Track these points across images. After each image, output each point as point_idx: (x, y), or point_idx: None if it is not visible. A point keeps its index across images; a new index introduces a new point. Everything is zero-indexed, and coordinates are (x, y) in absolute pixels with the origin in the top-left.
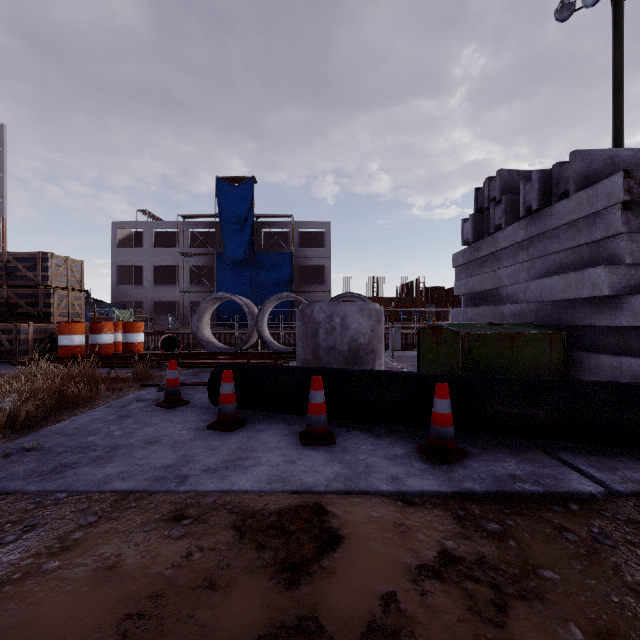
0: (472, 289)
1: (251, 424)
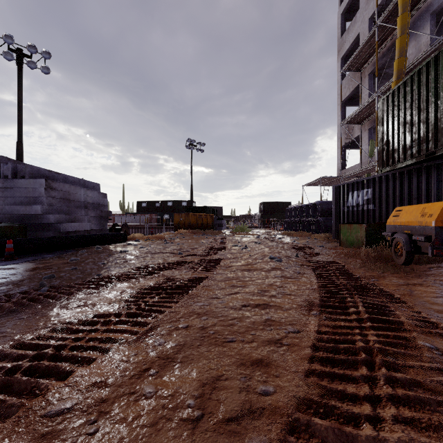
0: None
1: None
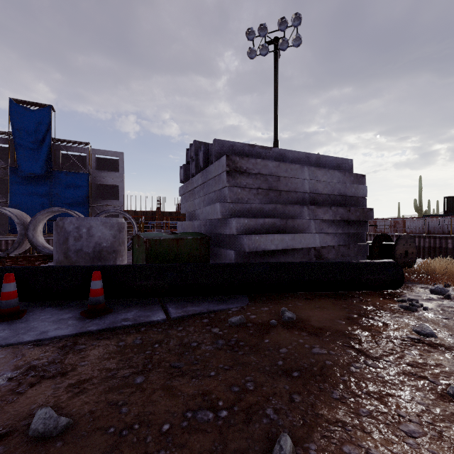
0: (186, 210)
1: None
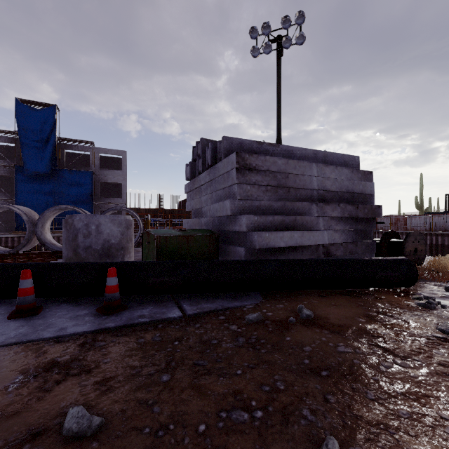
0: (192, 207)
1: None
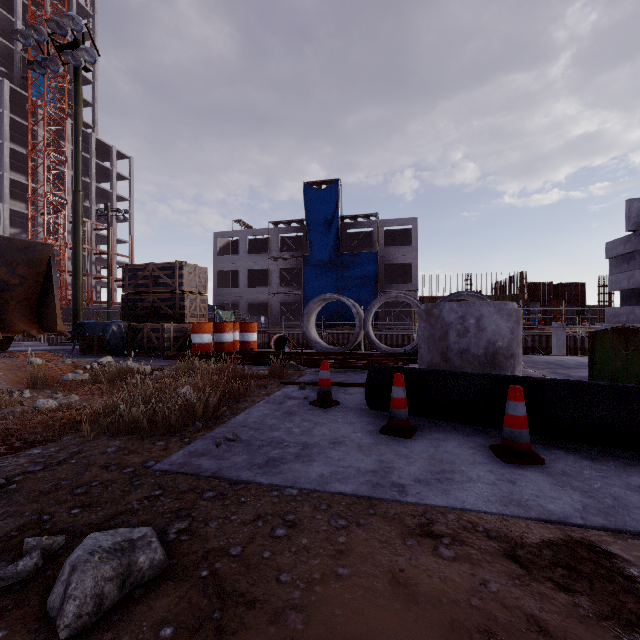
0: None
1: (422, 431)
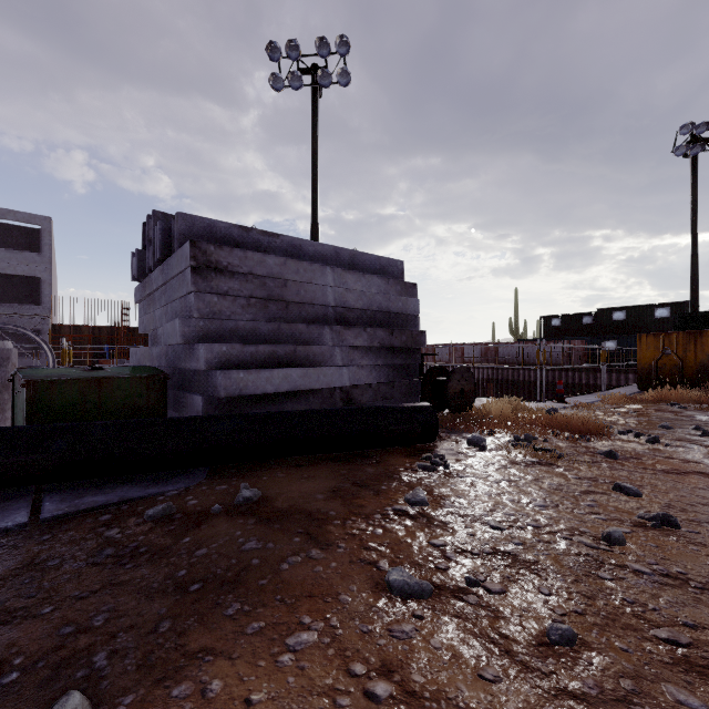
0: (145, 328)
1: None
